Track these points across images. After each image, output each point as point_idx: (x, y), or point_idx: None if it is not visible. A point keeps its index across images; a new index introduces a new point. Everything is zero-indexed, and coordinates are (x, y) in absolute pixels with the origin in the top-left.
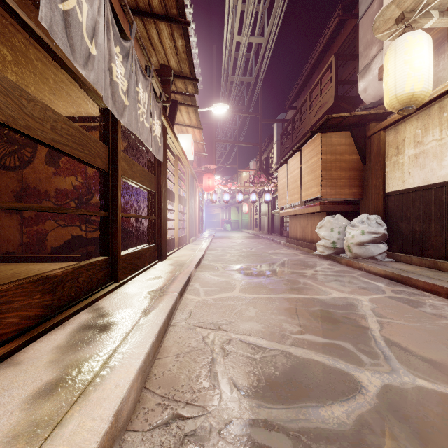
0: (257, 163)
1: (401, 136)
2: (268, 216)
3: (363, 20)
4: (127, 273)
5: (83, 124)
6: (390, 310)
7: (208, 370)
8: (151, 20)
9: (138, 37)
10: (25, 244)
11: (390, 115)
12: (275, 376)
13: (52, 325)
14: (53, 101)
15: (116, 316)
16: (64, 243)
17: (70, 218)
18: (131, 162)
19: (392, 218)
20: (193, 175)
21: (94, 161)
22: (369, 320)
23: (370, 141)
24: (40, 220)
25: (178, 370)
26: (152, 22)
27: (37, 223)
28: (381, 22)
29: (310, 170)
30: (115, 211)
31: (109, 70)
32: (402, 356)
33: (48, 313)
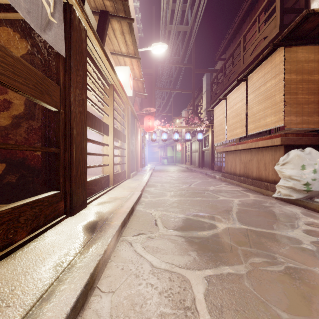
0: (188, 112)
1: None
2: (199, 153)
3: None
4: None
5: None
6: None
7: None
8: None
9: None
10: None
11: None
12: None
13: None
14: None
15: None
16: None
17: None
18: None
19: None
20: (134, 113)
21: None
22: None
23: None
24: None
25: None
26: None
27: None
28: None
29: (263, 97)
30: None
31: None
32: None
33: None
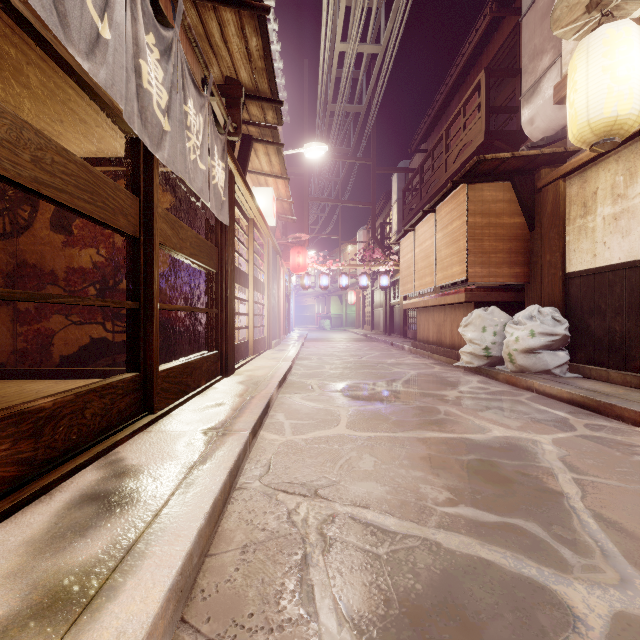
0: (369, 232)
1: (591, 187)
2: (385, 309)
3: (529, 17)
4: (169, 398)
5: (108, 170)
6: (591, 460)
7: (296, 580)
8: (209, 5)
9: (187, 26)
10: (20, 351)
11: (573, 157)
12: (416, 594)
13: (28, 495)
14: (60, 132)
15: (143, 475)
16: (79, 350)
17: (88, 312)
18: (178, 225)
19: (576, 311)
20: (276, 248)
21: (113, 219)
22: (561, 479)
23: (542, 195)
24: (43, 315)
25: (243, 580)
26: (210, 9)
27: (38, 319)
28: (565, 9)
29: (450, 240)
30: (149, 301)
31: (135, 70)
32: (633, 550)
33: (26, 473)
